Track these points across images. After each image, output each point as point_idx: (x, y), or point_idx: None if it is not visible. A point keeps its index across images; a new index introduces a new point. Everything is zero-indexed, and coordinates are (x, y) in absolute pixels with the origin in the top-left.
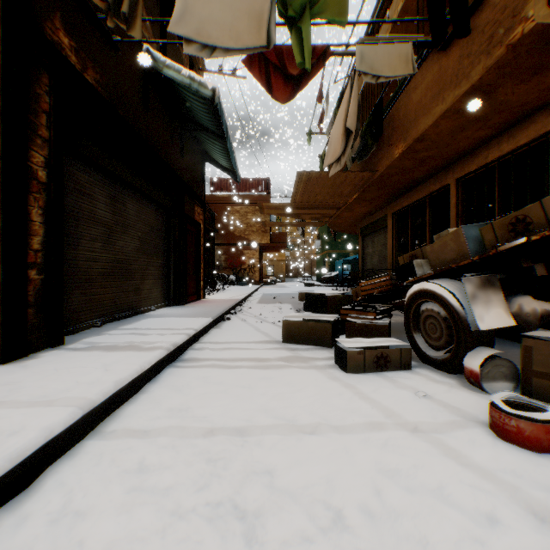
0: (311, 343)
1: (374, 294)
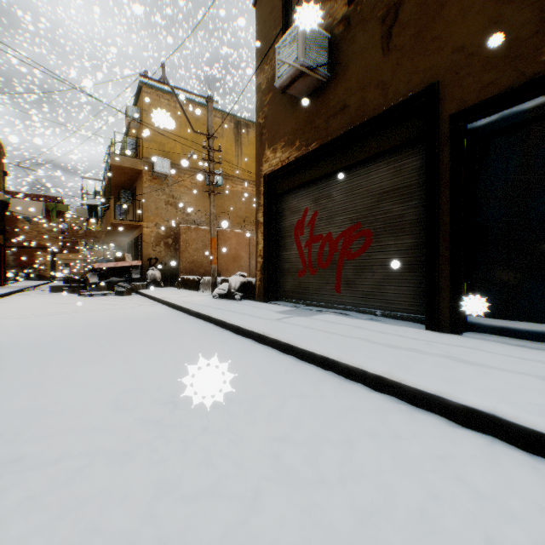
0: (61, 291)
1: (85, 278)
